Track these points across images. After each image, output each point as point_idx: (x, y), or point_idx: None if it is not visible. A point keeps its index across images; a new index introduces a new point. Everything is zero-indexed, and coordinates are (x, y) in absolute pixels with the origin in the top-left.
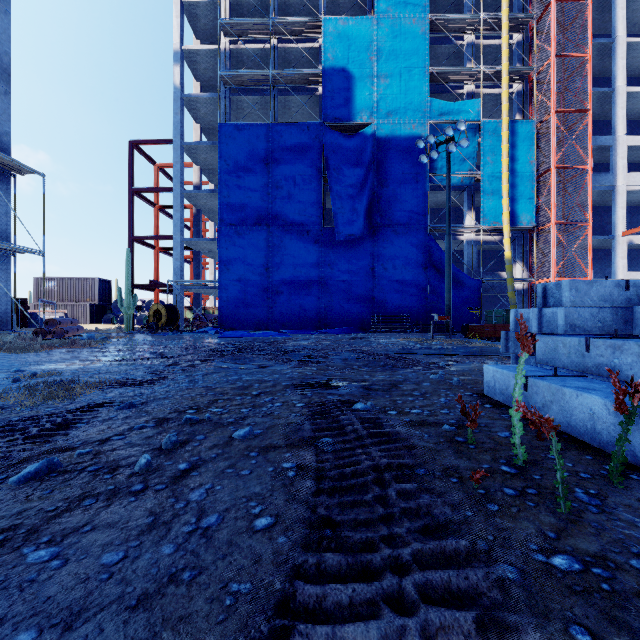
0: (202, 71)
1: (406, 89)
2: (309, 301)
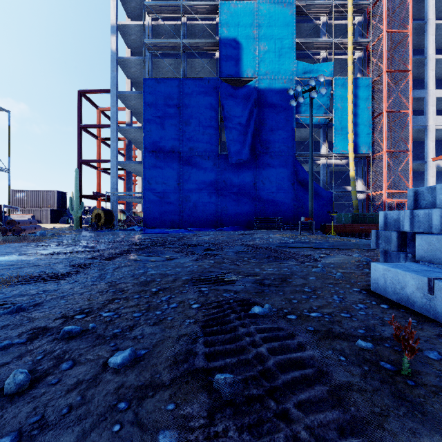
0: (132, 41)
1: (279, 54)
2: (209, 207)
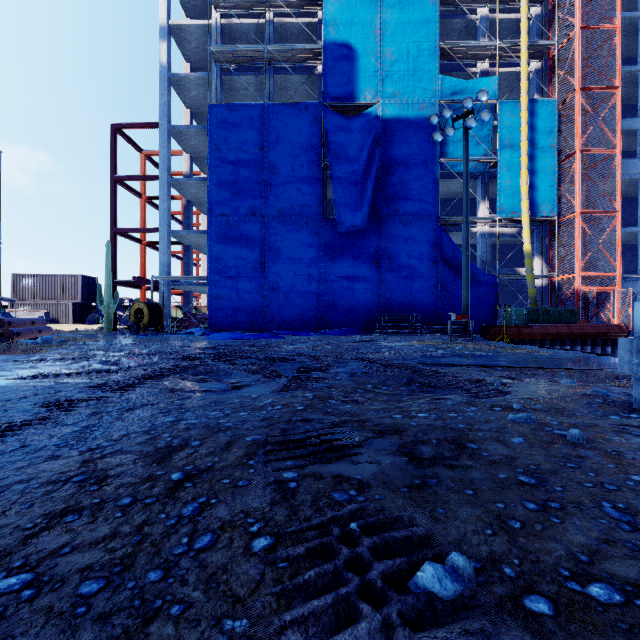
0: (192, 50)
1: (414, 65)
2: (308, 299)
